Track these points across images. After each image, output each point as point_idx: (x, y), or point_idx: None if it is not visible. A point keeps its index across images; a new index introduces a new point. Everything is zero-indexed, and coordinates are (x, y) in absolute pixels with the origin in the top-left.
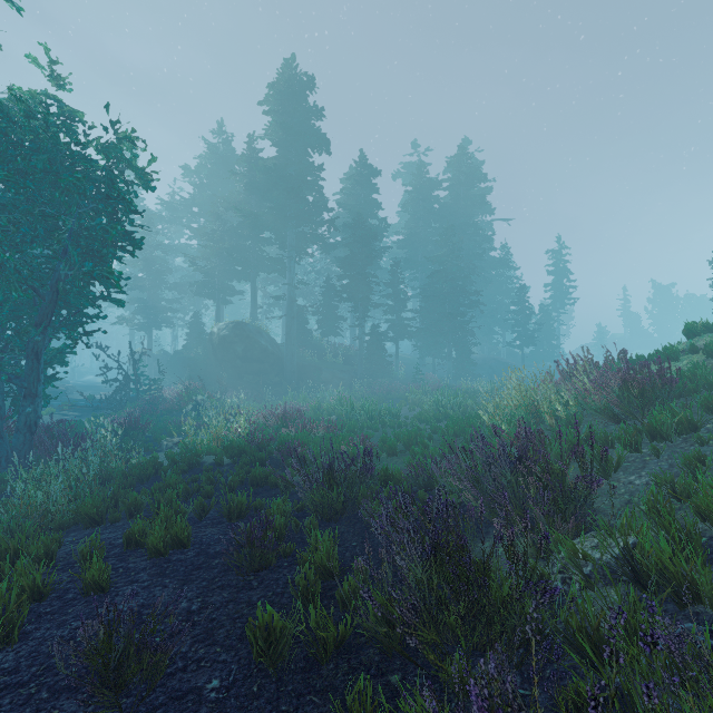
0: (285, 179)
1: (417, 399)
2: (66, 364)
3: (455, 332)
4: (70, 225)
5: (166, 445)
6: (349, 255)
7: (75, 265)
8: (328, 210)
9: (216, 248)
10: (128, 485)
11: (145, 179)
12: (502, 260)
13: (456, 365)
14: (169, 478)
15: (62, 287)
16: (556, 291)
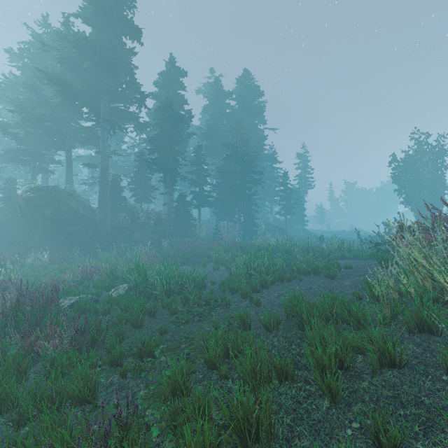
0: (97, 56)
1: (220, 257)
2: None
3: (244, 202)
4: None
5: None
6: (159, 133)
7: None
8: (140, 93)
9: (26, 115)
10: None
11: None
12: (272, 154)
13: (244, 227)
14: None
15: None
16: (302, 180)
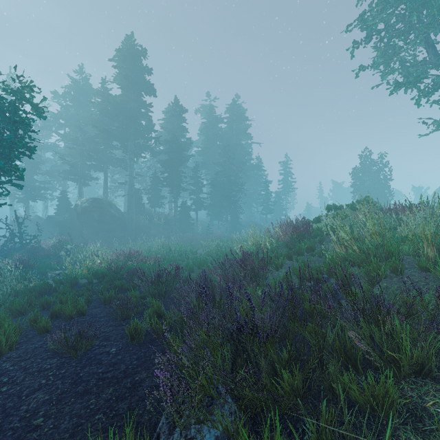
0: (127, 110)
1: (207, 244)
2: None
3: (230, 206)
4: None
5: (51, 275)
6: (168, 159)
7: None
8: (155, 130)
9: (79, 150)
10: (33, 297)
11: (38, 111)
12: (256, 166)
13: (230, 225)
14: (64, 289)
15: None
16: (285, 184)
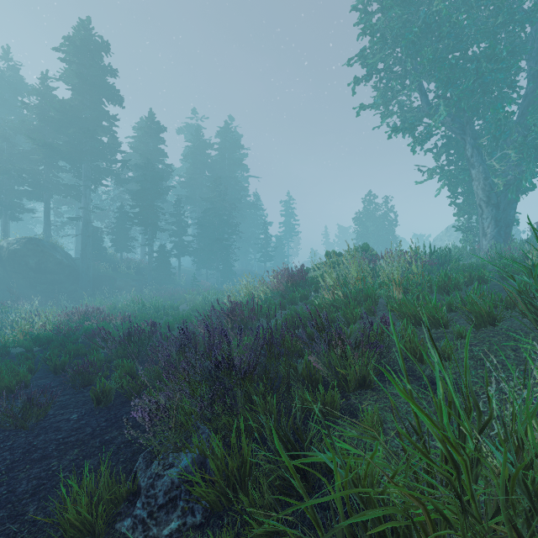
0: (81, 120)
1: (193, 298)
2: None
3: (221, 252)
4: None
5: None
6: (140, 190)
7: None
8: (121, 151)
9: (4, 169)
10: None
11: None
12: (254, 204)
13: (222, 275)
14: None
15: None
16: (287, 227)
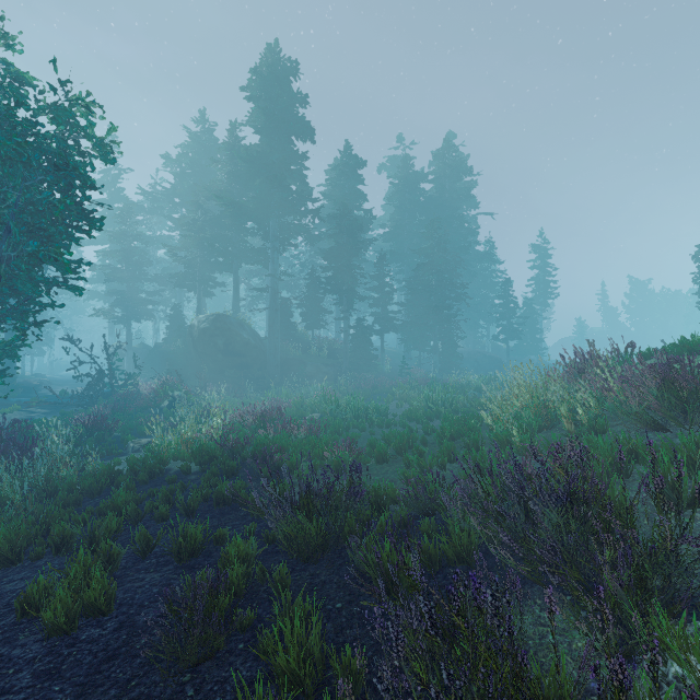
0: (268, 168)
1: (404, 394)
2: (18, 359)
3: (441, 325)
4: (14, 200)
5: (132, 447)
6: (334, 246)
7: (18, 245)
8: (312, 200)
9: (197, 238)
10: (74, 501)
11: (104, 151)
12: (488, 253)
13: (442, 359)
14: (116, 496)
15: (4, 271)
16: (539, 285)
